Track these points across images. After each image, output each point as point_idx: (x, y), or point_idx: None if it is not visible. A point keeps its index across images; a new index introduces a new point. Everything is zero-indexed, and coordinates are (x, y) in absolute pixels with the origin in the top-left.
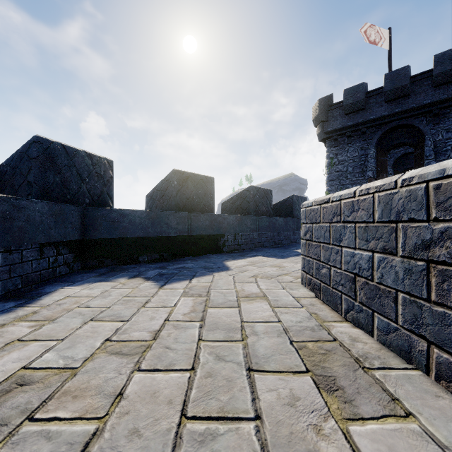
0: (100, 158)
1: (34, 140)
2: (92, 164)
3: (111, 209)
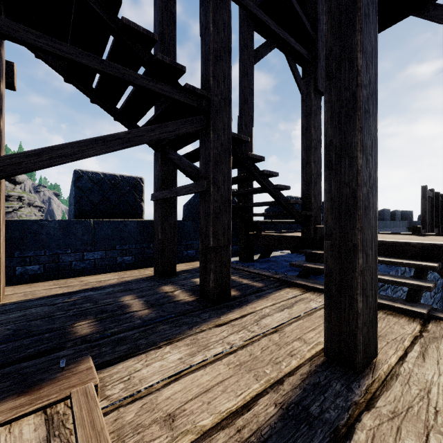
0: (410, 211)
1: (402, 211)
2: (409, 213)
3: (414, 221)
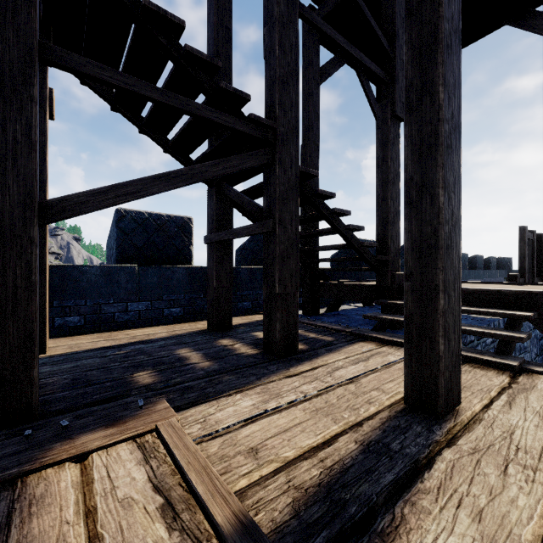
0: (509, 258)
1: (498, 258)
2: (507, 260)
3: (513, 270)
